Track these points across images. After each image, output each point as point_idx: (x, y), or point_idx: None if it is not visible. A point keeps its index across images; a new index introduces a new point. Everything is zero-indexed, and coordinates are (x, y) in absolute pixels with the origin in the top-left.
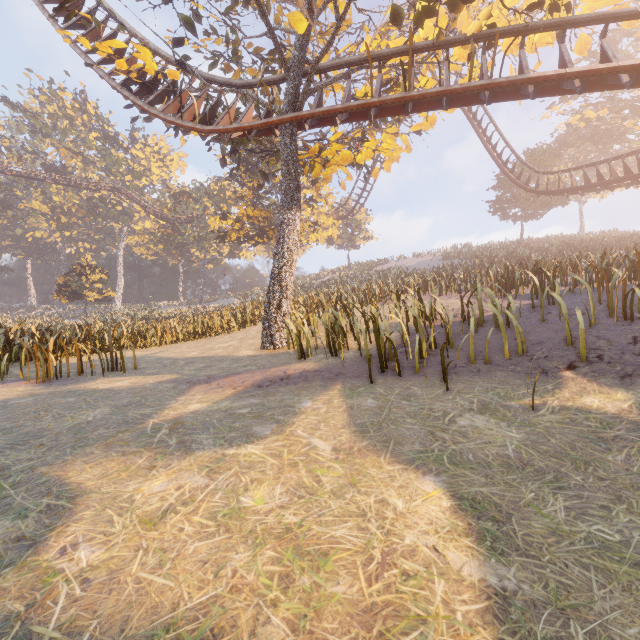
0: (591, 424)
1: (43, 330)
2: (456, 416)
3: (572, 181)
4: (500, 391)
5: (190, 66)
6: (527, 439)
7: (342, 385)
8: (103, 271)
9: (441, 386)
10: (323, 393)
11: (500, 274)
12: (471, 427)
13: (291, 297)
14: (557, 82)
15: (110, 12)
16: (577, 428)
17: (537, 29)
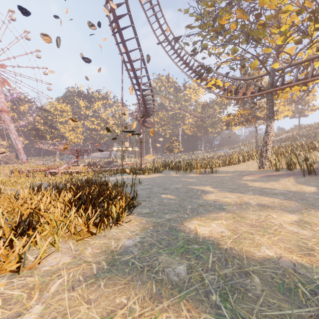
0: None
1: (180, 162)
2: None
3: None
4: None
5: (230, 78)
6: None
7: (293, 177)
8: (179, 141)
9: None
10: (287, 178)
11: None
12: None
13: (270, 151)
14: None
15: (200, 64)
16: None
17: None
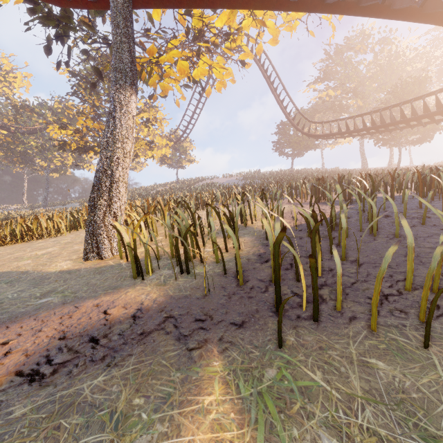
0: None
1: None
2: None
3: (331, 129)
4: None
5: None
6: None
7: (223, 358)
8: None
9: (424, 353)
10: (190, 405)
11: (308, 185)
12: None
13: (125, 195)
14: (389, 3)
15: None
16: None
17: None
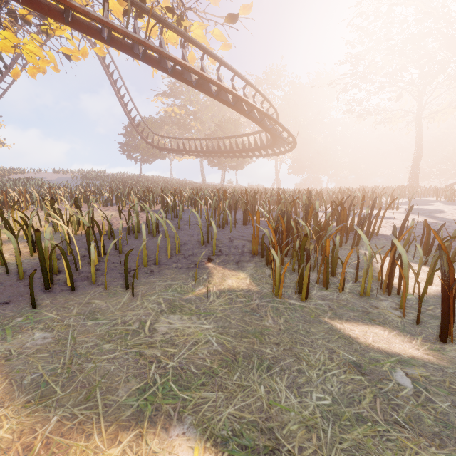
0: (242, 300)
1: None
2: (154, 323)
3: (171, 145)
4: (176, 287)
5: None
6: (218, 327)
7: None
8: None
9: (124, 292)
10: None
11: (138, 194)
12: (173, 331)
13: None
14: (181, 72)
15: None
16: (238, 305)
17: (171, 28)
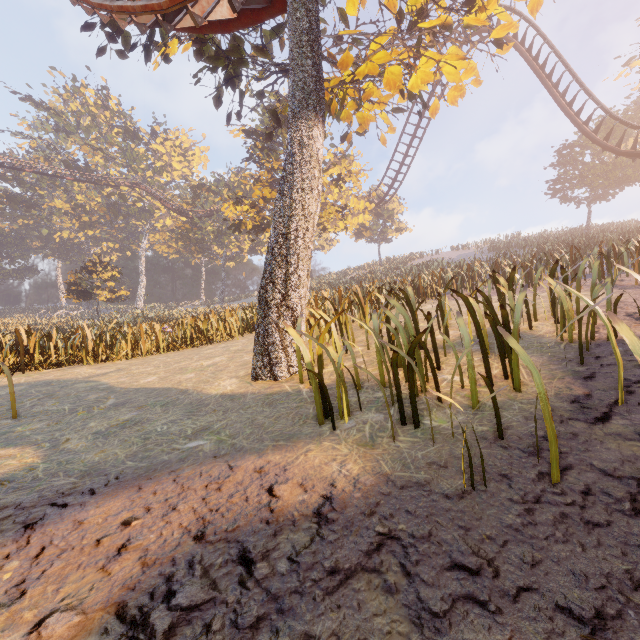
0: None
1: None
2: None
3: None
4: None
5: None
6: None
7: None
8: (116, 268)
9: None
10: None
11: None
12: None
13: (306, 282)
14: None
15: None
16: None
17: None
